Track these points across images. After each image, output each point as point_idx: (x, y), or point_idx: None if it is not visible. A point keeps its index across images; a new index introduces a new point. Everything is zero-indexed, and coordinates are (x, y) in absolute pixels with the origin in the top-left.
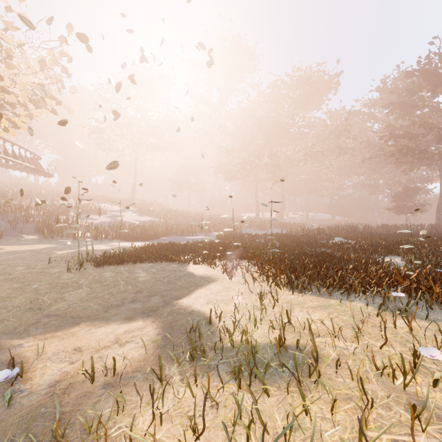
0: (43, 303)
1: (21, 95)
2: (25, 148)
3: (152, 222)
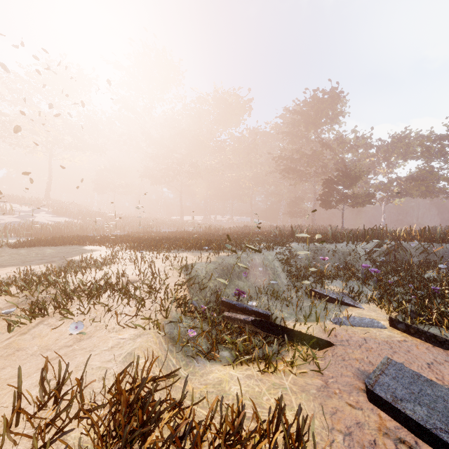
0: None
1: None
2: None
3: (68, 222)
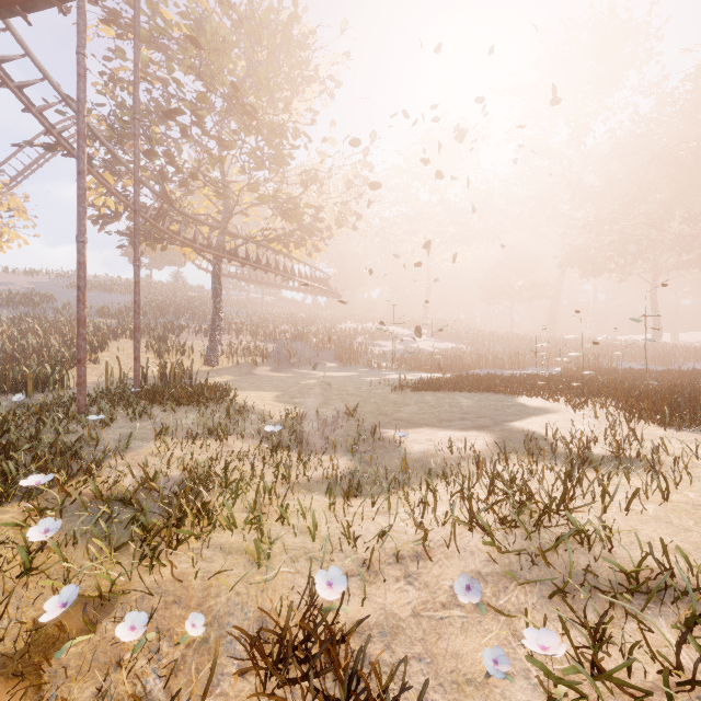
0: (386, 412)
1: (328, 219)
2: (319, 269)
3: (457, 349)
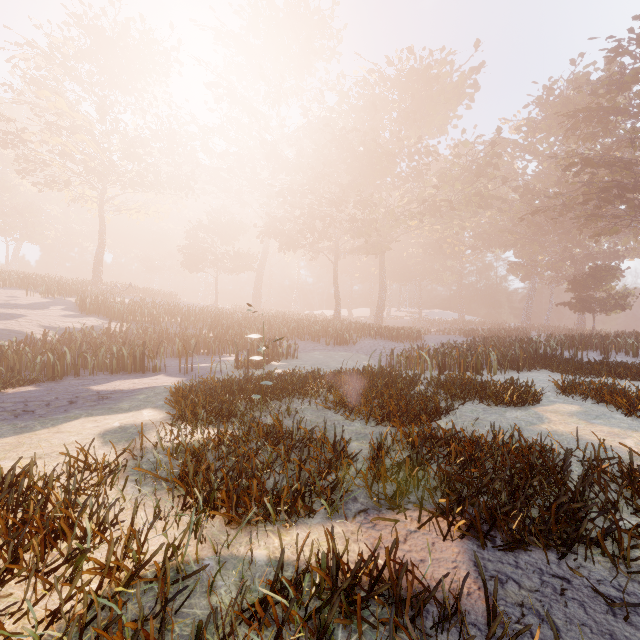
0: None
1: None
2: None
3: (69, 332)
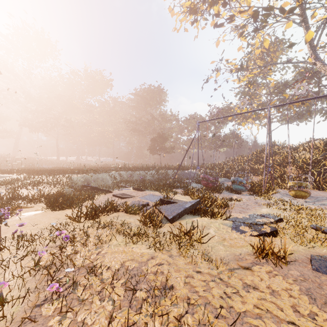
0: None
1: None
2: None
3: None
